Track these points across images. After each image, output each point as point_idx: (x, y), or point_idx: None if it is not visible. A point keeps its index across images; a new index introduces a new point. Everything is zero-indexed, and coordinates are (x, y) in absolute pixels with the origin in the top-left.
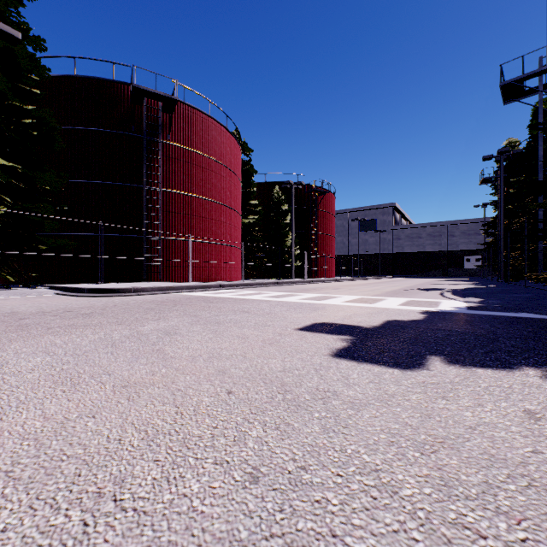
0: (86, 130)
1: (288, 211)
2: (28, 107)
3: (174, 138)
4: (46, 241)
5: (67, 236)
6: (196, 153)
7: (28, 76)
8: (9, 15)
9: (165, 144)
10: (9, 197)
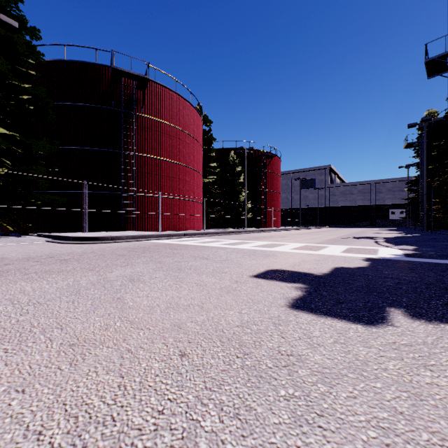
0: (74, 105)
1: (241, 172)
2: (25, 85)
3: (147, 111)
4: (40, 197)
5: (59, 193)
6: (165, 123)
7: (26, 60)
8: (10, 10)
9: (139, 116)
10: (10, 160)
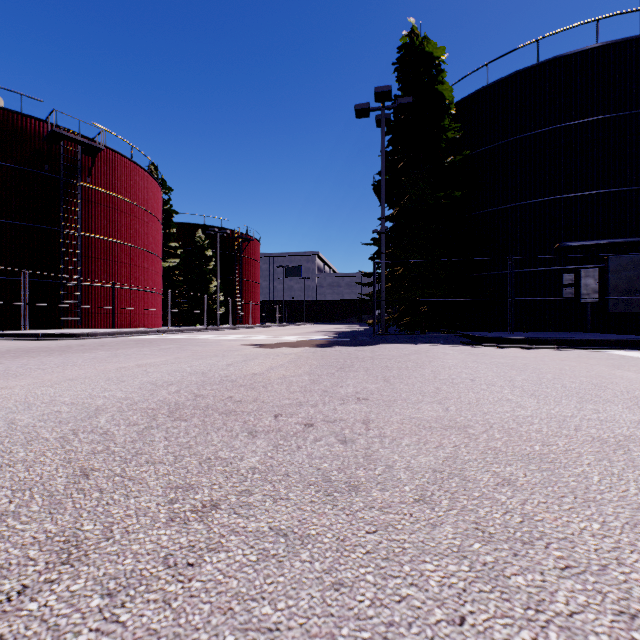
0: None
1: (212, 257)
2: None
3: (95, 182)
4: None
5: None
6: (118, 198)
7: None
8: None
9: (84, 187)
10: None
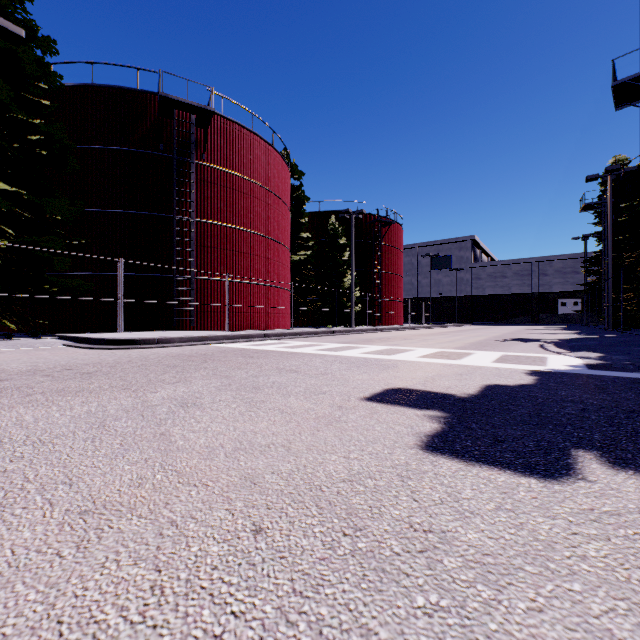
0: (106, 149)
1: (346, 246)
2: (35, 121)
3: (210, 158)
4: (57, 281)
5: (84, 276)
6: (236, 176)
7: (36, 85)
8: (13, 12)
9: (199, 166)
10: (13, 228)
